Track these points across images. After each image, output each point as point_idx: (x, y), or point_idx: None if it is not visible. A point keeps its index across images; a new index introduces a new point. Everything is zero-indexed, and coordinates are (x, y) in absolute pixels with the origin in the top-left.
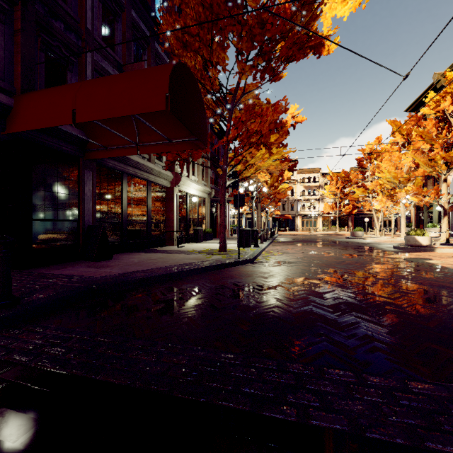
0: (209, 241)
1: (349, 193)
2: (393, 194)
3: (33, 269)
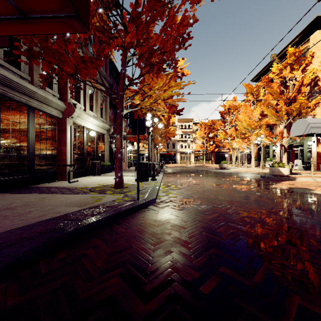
0: (108, 174)
1: (212, 137)
2: (243, 137)
3: None
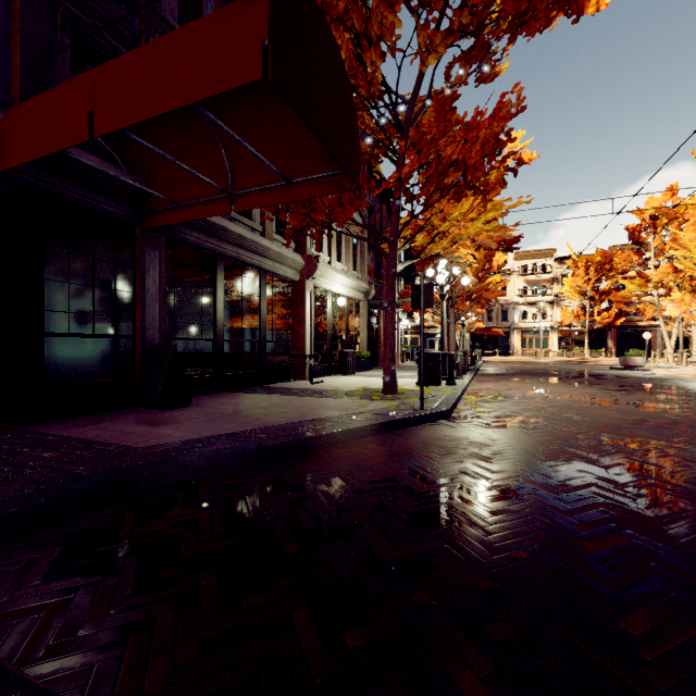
0: (366, 373)
1: (608, 290)
2: None
3: (44, 424)
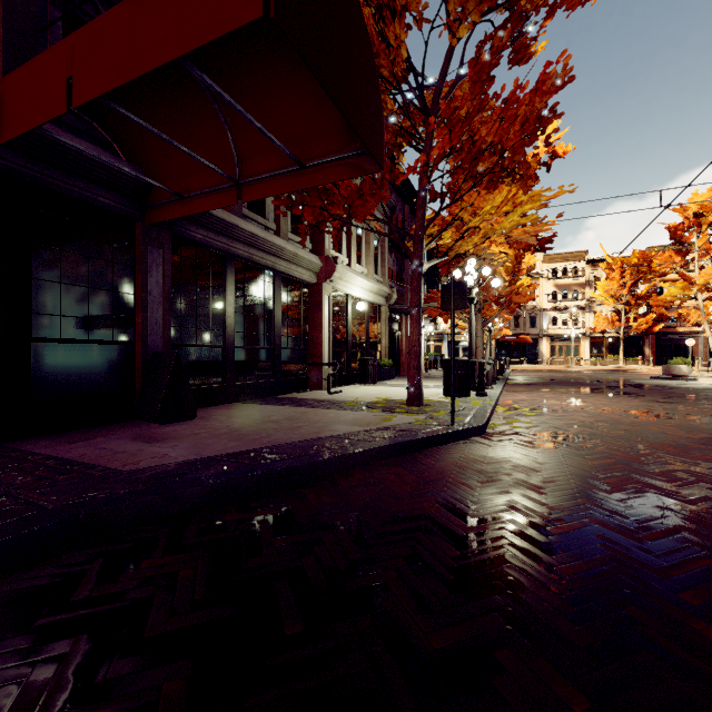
0: (388, 382)
1: (646, 294)
2: None
3: (30, 440)
